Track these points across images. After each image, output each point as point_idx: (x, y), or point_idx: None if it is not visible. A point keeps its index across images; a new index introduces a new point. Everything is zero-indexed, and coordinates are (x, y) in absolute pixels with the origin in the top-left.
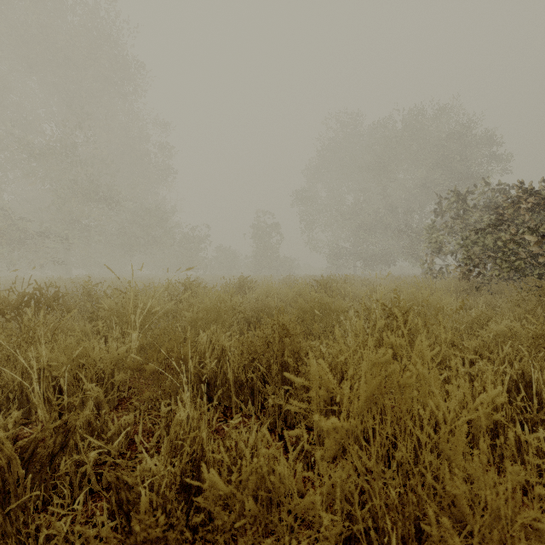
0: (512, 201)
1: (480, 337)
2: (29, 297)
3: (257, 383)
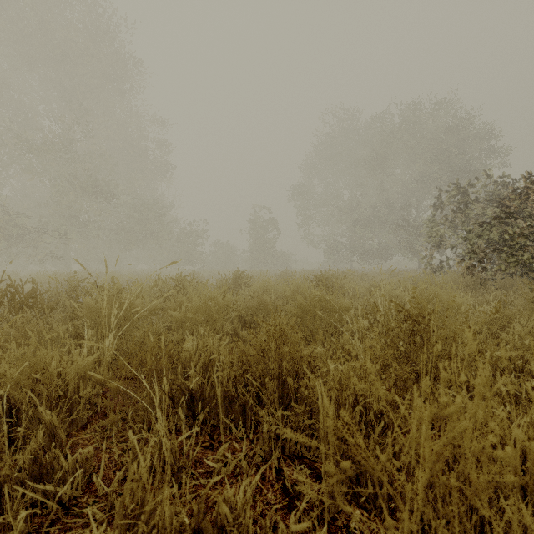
0: (519, 192)
1: (512, 344)
2: (1, 295)
3: (249, 401)
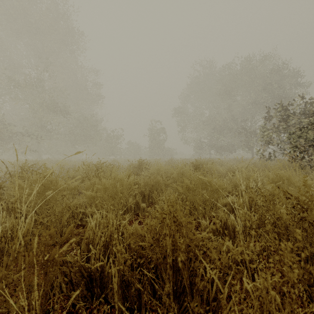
0: None
1: None
2: None
3: (144, 295)
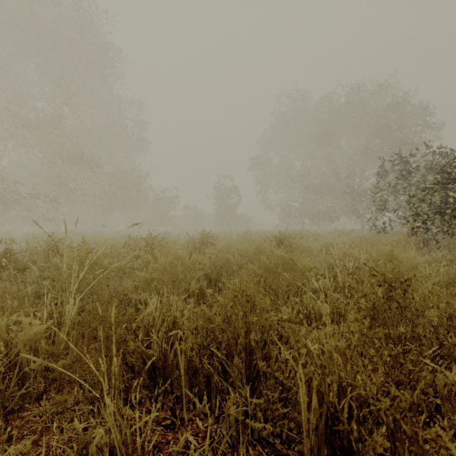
0: None
1: None
2: None
3: (214, 376)
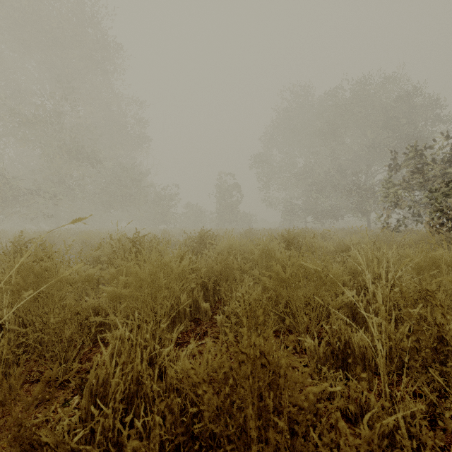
0: None
1: None
2: None
3: None
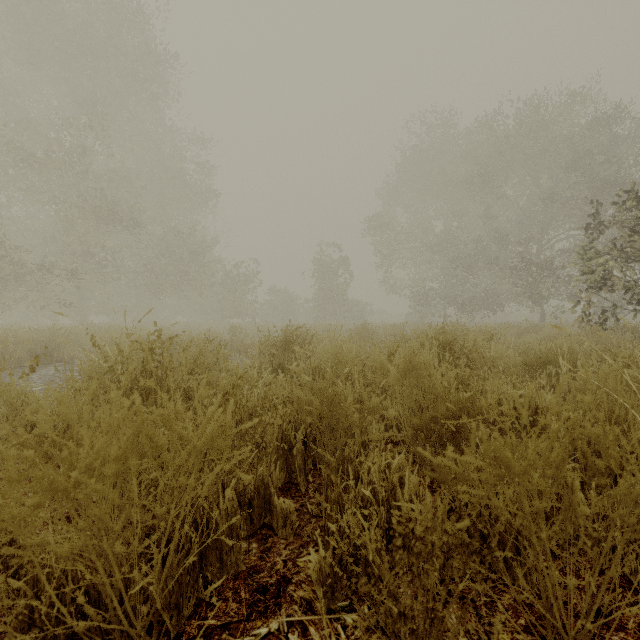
0: None
1: None
2: None
3: None
